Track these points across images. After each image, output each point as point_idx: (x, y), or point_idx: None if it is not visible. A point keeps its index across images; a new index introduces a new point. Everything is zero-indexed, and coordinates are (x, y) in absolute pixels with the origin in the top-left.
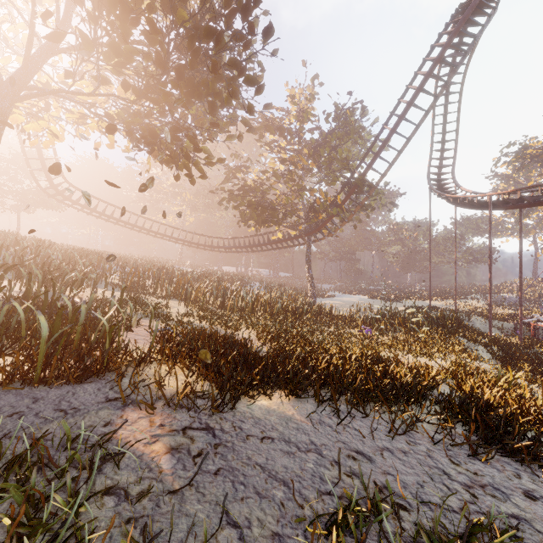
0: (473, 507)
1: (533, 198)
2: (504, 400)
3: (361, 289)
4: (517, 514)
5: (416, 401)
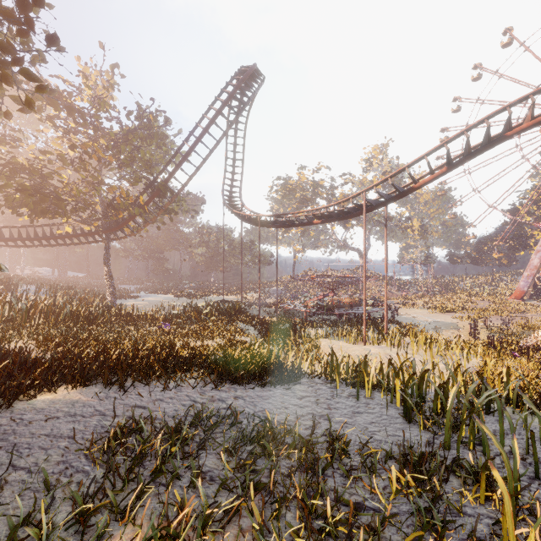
0: (203, 411)
1: (282, 222)
2: (244, 356)
3: (169, 288)
4: (226, 407)
5: (189, 368)
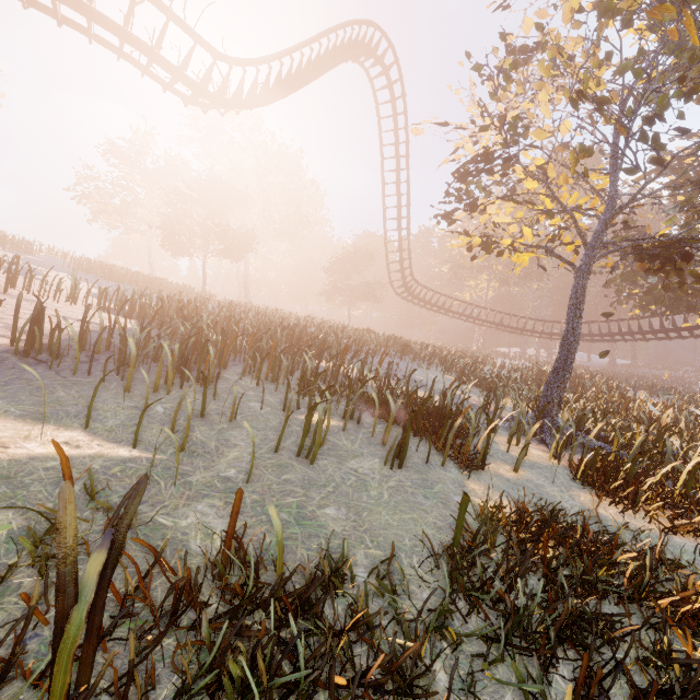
0: None
1: None
2: None
3: None
4: None
5: None
